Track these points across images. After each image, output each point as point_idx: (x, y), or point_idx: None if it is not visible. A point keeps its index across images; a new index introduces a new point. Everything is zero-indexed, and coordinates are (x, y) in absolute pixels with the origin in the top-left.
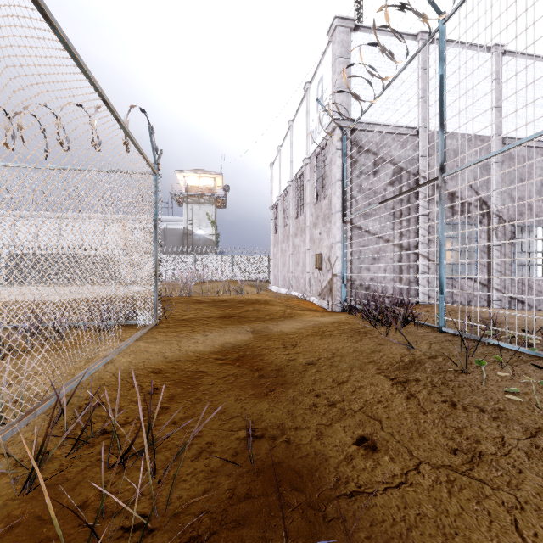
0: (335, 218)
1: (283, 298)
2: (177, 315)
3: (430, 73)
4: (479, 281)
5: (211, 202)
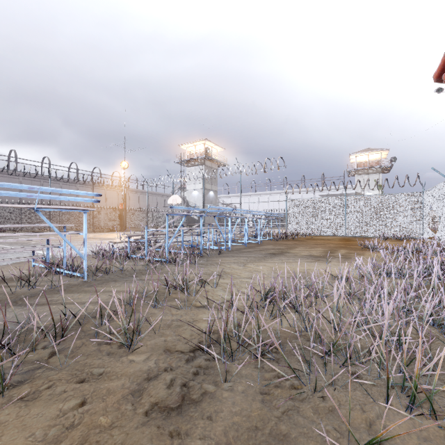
0: None
1: None
2: None
3: None
4: None
5: (378, 171)
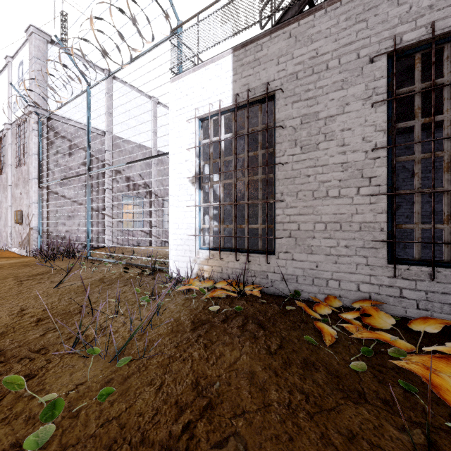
0: (32, 183)
1: None
2: None
3: (114, 98)
4: (145, 231)
5: None
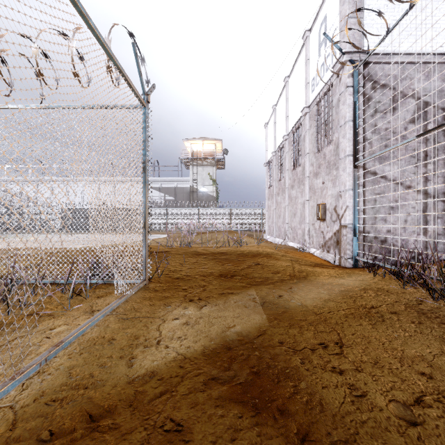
0: (345, 163)
1: (282, 249)
2: (173, 270)
3: None
4: None
5: (212, 164)
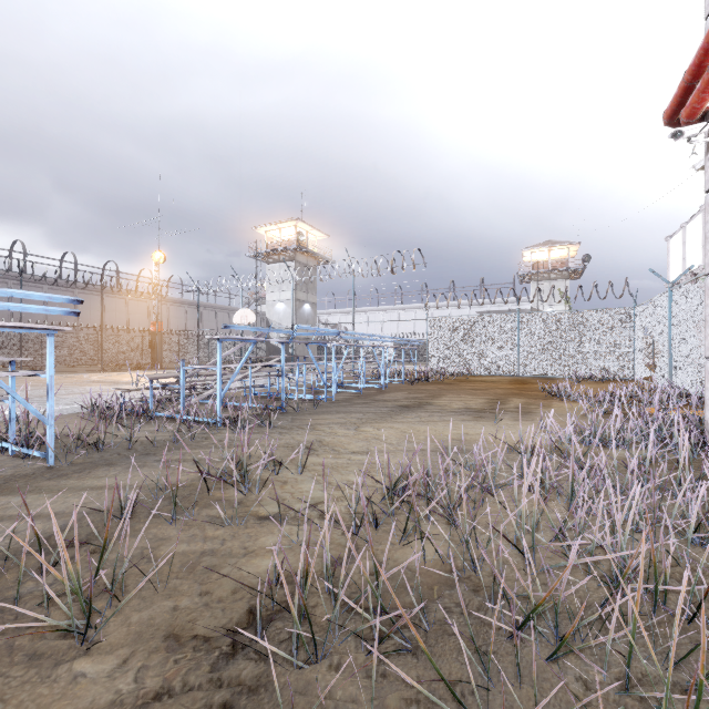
0: None
1: None
2: None
3: None
4: None
5: (564, 276)
